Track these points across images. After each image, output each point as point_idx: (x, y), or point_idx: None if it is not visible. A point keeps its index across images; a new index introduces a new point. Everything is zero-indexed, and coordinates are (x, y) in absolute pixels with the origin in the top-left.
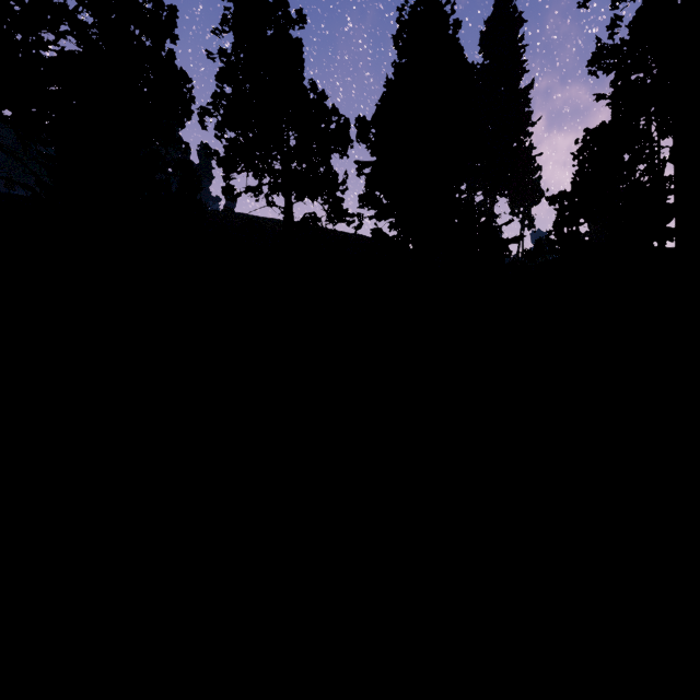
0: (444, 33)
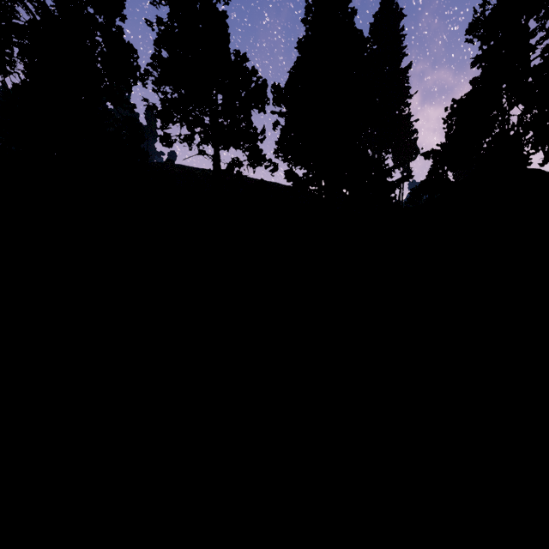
0: (344, 13)
